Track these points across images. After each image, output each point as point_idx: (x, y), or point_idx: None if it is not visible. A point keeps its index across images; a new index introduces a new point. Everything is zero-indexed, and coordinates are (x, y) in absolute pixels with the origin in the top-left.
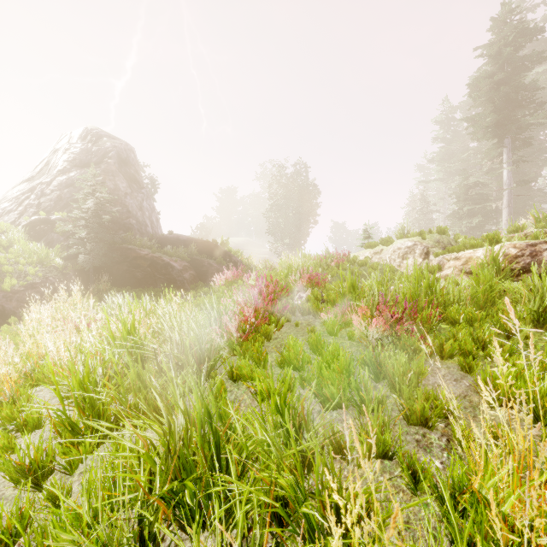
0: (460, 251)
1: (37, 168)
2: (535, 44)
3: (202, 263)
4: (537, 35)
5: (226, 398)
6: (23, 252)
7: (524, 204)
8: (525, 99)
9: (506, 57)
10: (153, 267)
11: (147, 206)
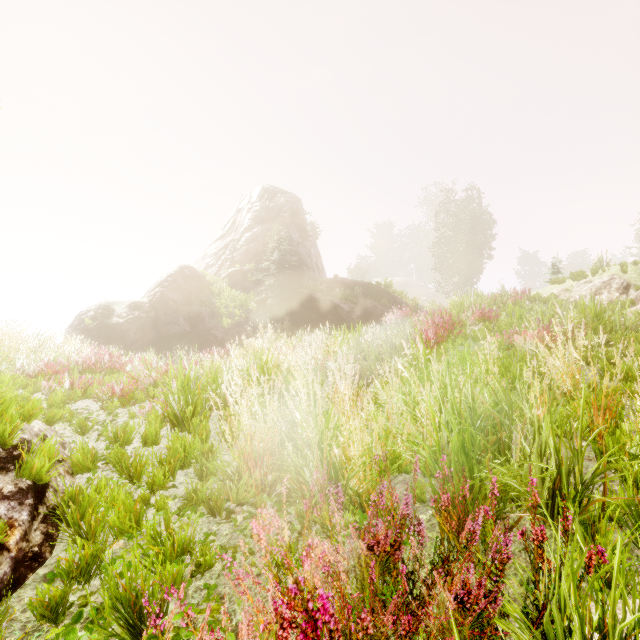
0: None
1: (226, 227)
2: None
3: (366, 305)
4: None
5: None
6: (230, 298)
7: None
8: None
9: None
10: (325, 309)
11: (314, 253)
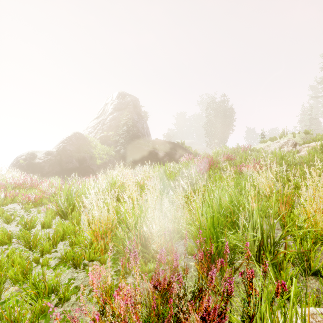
0: (310, 143)
1: (99, 112)
2: None
3: (172, 153)
4: None
5: None
6: (101, 149)
7: None
8: None
9: None
10: (150, 155)
11: (145, 126)
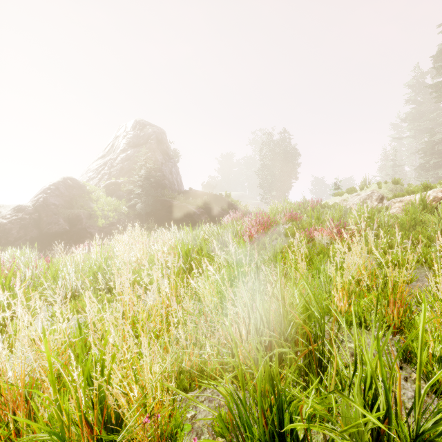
0: (403, 196)
1: (106, 149)
2: None
3: (212, 210)
4: None
5: None
6: (105, 203)
7: None
8: None
9: None
10: (181, 213)
11: (174, 171)
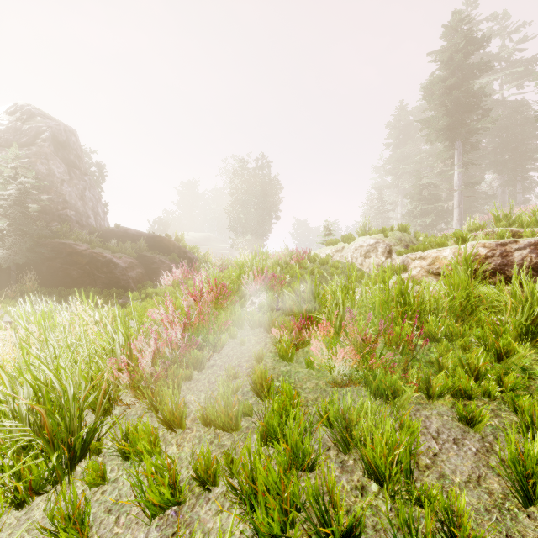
0: (425, 250)
1: None
2: (479, 58)
3: (152, 260)
4: (484, 45)
5: (90, 515)
6: None
7: (470, 206)
8: (473, 105)
9: (457, 63)
10: (92, 265)
11: (90, 196)
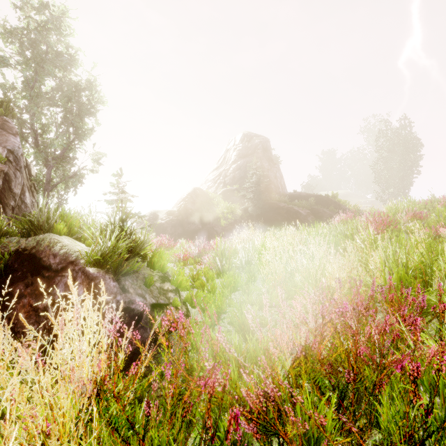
0: None
1: (219, 162)
2: None
3: (318, 211)
4: None
5: None
6: (224, 207)
7: None
8: None
9: None
10: (288, 214)
11: (278, 175)
